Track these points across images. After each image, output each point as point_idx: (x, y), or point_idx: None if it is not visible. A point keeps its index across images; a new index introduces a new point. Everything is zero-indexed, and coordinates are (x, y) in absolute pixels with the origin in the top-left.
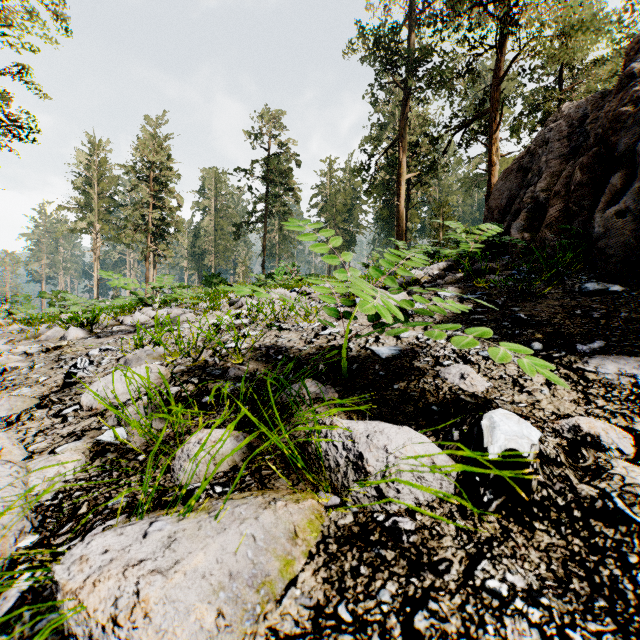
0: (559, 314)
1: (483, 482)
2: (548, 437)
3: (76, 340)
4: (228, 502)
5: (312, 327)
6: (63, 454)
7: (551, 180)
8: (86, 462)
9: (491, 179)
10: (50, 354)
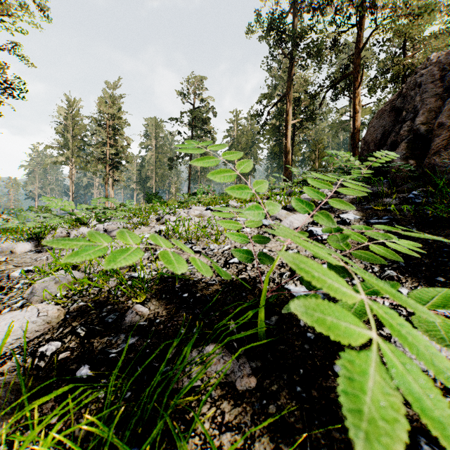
0: None
1: None
2: None
3: (22, 253)
4: None
5: (222, 251)
6: None
7: (428, 115)
8: None
9: (355, 123)
10: None
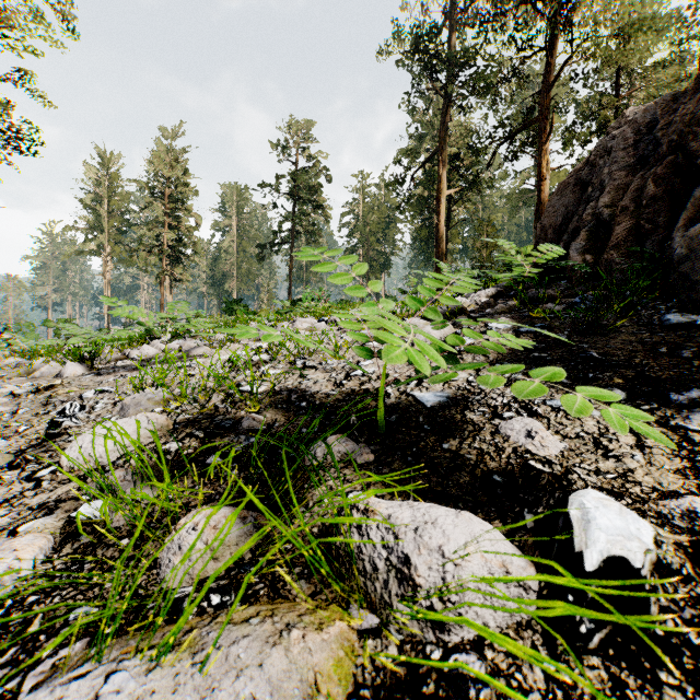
0: (639, 353)
1: (579, 603)
2: (659, 531)
3: (73, 378)
4: (223, 631)
5: (342, 365)
6: (24, 538)
7: (616, 194)
8: (53, 548)
9: (541, 195)
10: (40, 395)
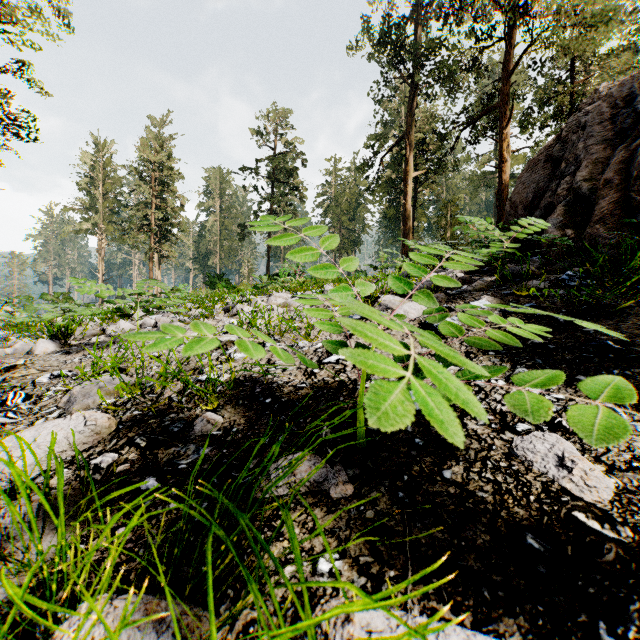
0: None
1: None
2: None
3: (43, 355)
4: None
5: (314, 348)
6: None
7: (594, 168)
8: None
9: (503, 176)
10: None
